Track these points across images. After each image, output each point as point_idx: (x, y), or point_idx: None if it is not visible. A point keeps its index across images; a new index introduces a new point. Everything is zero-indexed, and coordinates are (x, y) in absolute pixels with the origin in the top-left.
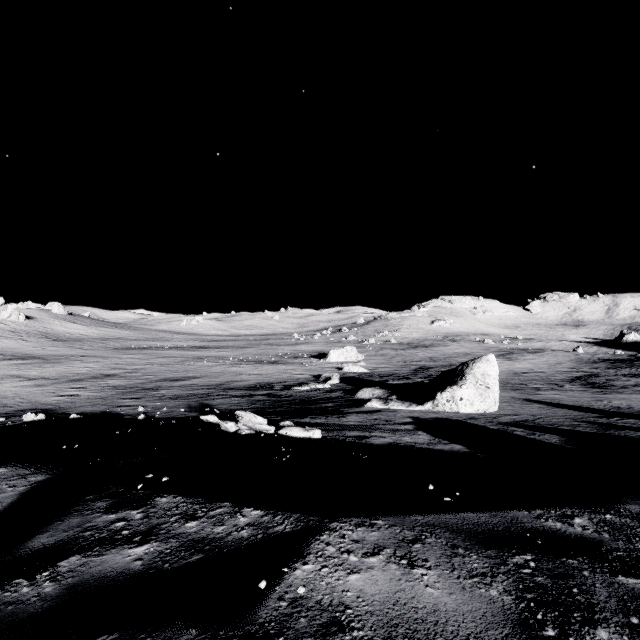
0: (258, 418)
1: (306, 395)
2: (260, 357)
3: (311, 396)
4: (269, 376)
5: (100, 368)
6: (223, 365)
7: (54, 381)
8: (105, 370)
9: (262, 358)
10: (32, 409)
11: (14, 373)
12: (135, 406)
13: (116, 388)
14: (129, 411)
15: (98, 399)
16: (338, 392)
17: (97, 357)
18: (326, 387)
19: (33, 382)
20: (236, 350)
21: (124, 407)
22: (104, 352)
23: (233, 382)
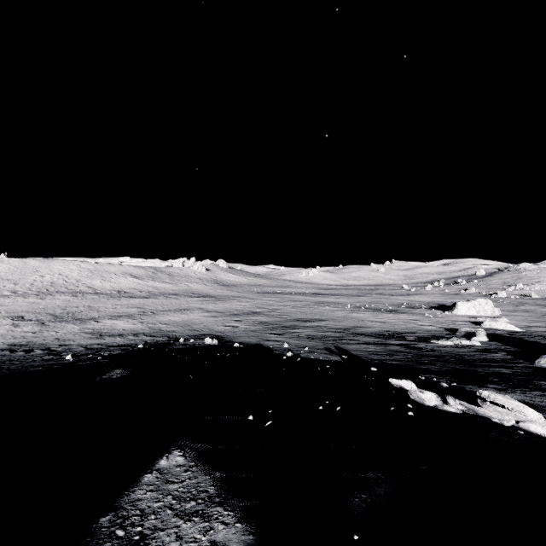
0: (528, 410)
1: (454, 352)
2: (376, 305)
3: (462, 354)
4: (393, 325)
5: (249, 306)
6: (343, 310)
7: (222, 314)
8: (253, 308)
9: (378, 306)
10: (210, 334)
11: (200, 306)
12: (280, 342)
13: (262, 323)
14: (276, 346)
15: (251, 331)
16: (499, 353)
17: (247, 298)
18: (475, 344)
19: (210, 314)
20: (350, 298)
21: (271, 341)
22: (251, 295)
23: (358, 327)
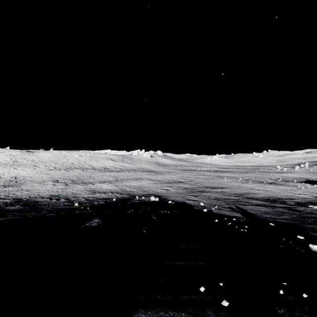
0: None
1: None
2: (259, 179)
3: None
4: (274, 192)
5: (176, 178)
6: (237, 182)
7: (160, 182)
8: (178, 179)
9: (261, 180)
10: (153, 194)
11: (147, 177)
12: (197, 201)
13: (184, 188)
14: (195, 204)
15: (178, 193)
16: None
17: (174, 173)
18: None
19: (153, 182)
20: (240, 174)
21: (192, 200)
22: (177, 171)
23: (249, 194)
